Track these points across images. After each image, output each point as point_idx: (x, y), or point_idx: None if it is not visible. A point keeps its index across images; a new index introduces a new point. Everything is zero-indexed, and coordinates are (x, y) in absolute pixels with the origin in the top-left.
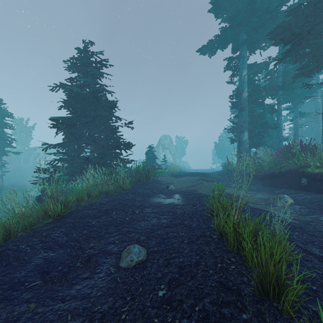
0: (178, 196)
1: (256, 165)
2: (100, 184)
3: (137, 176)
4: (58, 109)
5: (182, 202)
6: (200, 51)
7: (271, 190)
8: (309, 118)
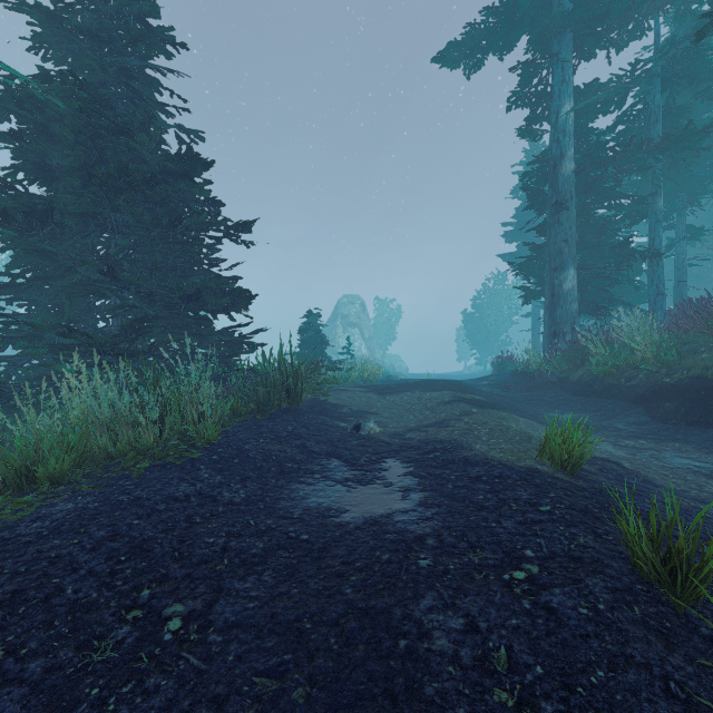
0: (399, 468)
1: (614, 357)
2: (107, 423)
3: (258, 393)
4: (3, 175)
5: (430, 512)
6: (441, 58)
7: (707, 437)
8: (700, 247)
